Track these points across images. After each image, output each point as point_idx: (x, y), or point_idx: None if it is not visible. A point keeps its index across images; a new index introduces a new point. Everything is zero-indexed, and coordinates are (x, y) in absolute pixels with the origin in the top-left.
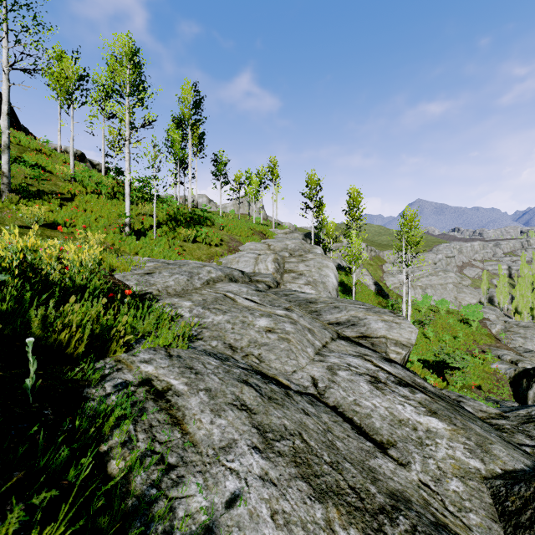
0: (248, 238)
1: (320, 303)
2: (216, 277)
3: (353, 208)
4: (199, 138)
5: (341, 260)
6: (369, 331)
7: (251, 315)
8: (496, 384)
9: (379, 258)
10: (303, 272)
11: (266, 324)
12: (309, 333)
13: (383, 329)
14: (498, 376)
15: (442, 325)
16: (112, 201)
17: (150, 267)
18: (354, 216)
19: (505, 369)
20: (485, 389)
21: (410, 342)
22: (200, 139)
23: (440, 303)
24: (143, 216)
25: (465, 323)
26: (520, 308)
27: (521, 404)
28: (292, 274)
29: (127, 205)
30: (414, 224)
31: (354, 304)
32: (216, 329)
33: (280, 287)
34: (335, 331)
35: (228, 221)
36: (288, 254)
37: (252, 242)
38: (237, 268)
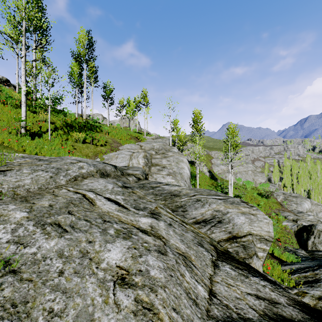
0: (126, 141)
1: (183, 195)
2: (87, 172)
3: (196, 123)
4: (94, 73)
5: (187, 156)
6: (235, 229)
7: (100, 236)
8: (287, 236)
9: (209, 155)
10: (165, 165)
11: (118, 260)
12: (186, 270)
13: (246, 224)
14: (287, 230)
15: (250, 197)
16: (16, 109)
17: (15, 163)
18: (197, 128)
19: (291, 226)
20: (282, 241)
21: (271, 235)
22: (94, 74)
23: (247, 183)
24: (43, 123)
25: (263, 196)
26: (286, 184)
27: (303, 249)
28: (157, 167)
29: (23, 111)
30: (235, 133)
31: (211, 195)
32: (31, 277)
33: (148, 177)
34: (211, 242)
35: (113, 130)
36: (155, 152)
37: (129, 143)
38: (115, 163)
